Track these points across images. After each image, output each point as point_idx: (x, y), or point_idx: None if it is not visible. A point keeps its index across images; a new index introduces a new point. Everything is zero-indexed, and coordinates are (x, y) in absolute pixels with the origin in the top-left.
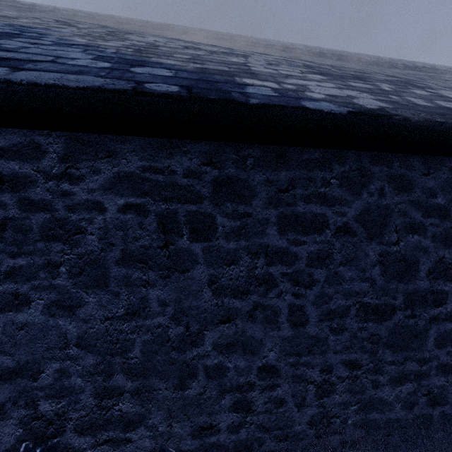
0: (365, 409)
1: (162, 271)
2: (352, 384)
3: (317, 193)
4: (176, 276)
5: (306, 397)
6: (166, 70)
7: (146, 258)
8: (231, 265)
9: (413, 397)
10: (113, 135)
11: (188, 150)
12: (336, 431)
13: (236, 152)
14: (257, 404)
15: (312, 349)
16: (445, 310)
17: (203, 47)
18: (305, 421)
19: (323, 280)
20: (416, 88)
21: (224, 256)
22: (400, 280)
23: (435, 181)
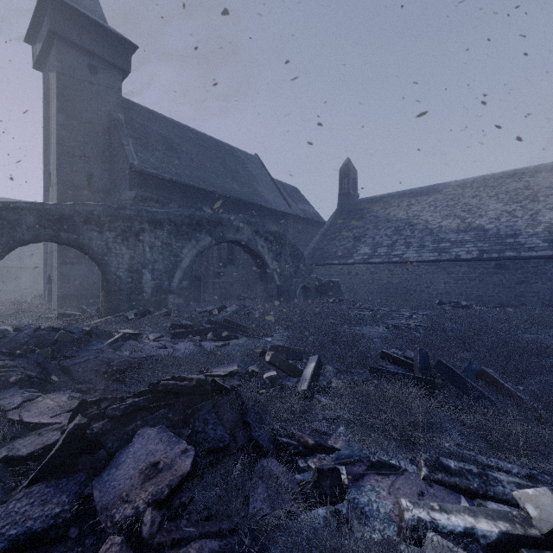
0: None
1: None
2: None
3: None
4: None
5: None
6: None
7: None
8: None
9: None
10: (552, 259)
11: None
12: None
13: None
14: None
15: None
16: None
17: None
18: None
19: None
20: None
21: None
22: None
23: None
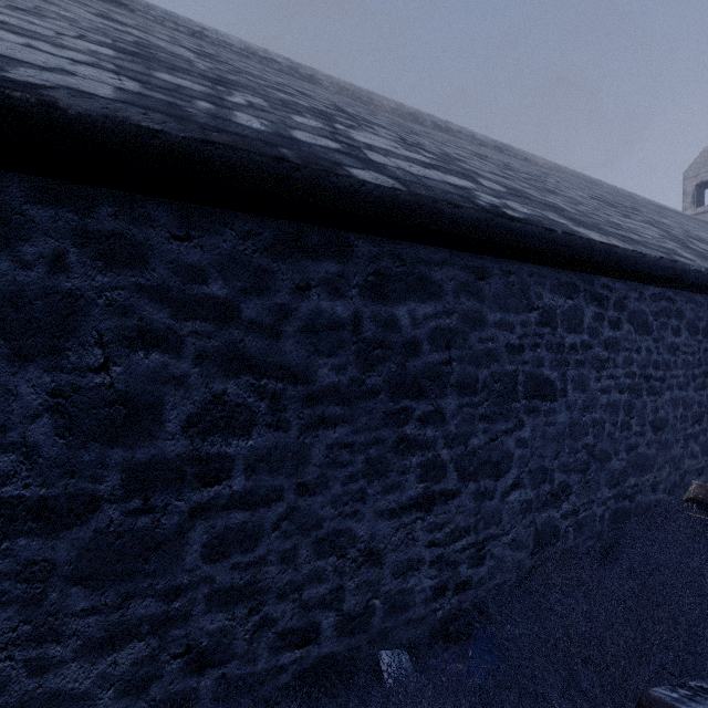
0: None
1: None
2: None
3: None
4: None
5: None
6: None
7: None
8: None
9: (149, 667)
10: None
11: None
12: None
13: None
14: None
15: None
16: (228, 490)
17: None
18: None
19: None
20: (315, 118)
21: None
22: (112, 441)
23: (204, 252)
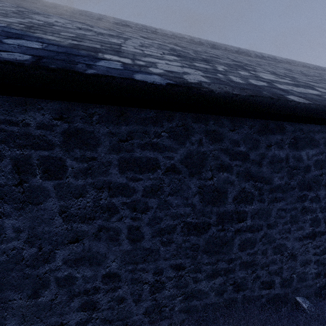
0: (188, 298)
1: (16, 204)
2: (178, 281)
3: (151, 143)
4: (30, 208)
5: (142, 294)
6: (39, 43)
7: (2, 194)
8: (79, 197)
9: (223, 286)
10: None
11: (42, 107)
12: (166, 316)
13: (84, 110)
14: (102, 303)
15: (147, 258)
16: (246, 224)
17: (96, 30)
18: (141, 312)
19: (156, 206)
20: (243, 70)
21: (73, 190)
22: (213, 204)
23: (239, 135)
